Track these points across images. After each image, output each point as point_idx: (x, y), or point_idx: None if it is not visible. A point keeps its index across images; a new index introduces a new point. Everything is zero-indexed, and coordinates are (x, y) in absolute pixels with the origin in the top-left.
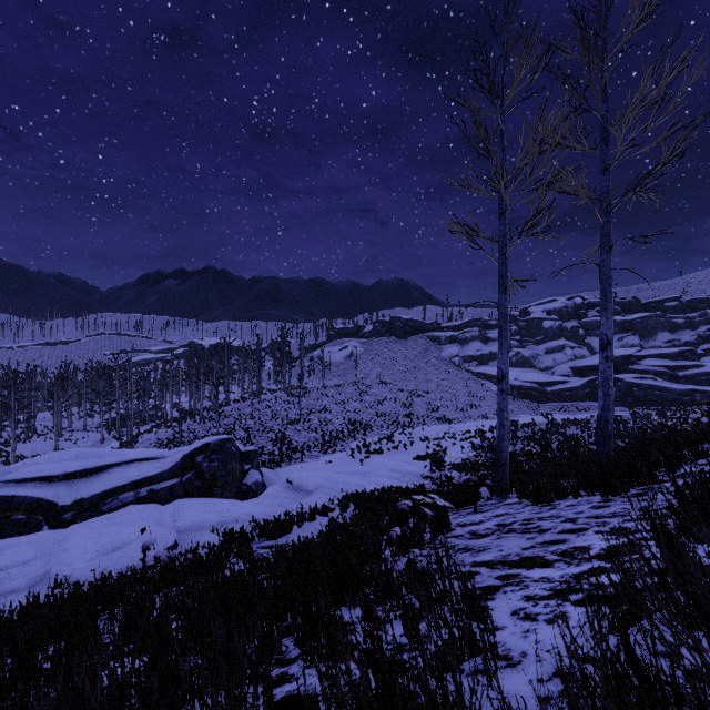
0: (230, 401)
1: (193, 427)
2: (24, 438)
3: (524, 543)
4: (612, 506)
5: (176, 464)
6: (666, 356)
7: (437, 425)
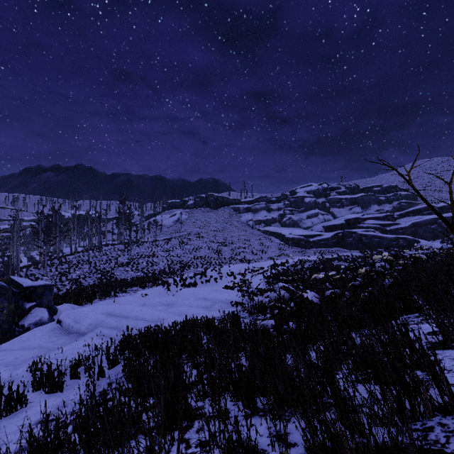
0: (77, 252)
1: (32, 272)
2: None
3: None
4: None
5: None
6: (378, 218)
7: (240, 264)
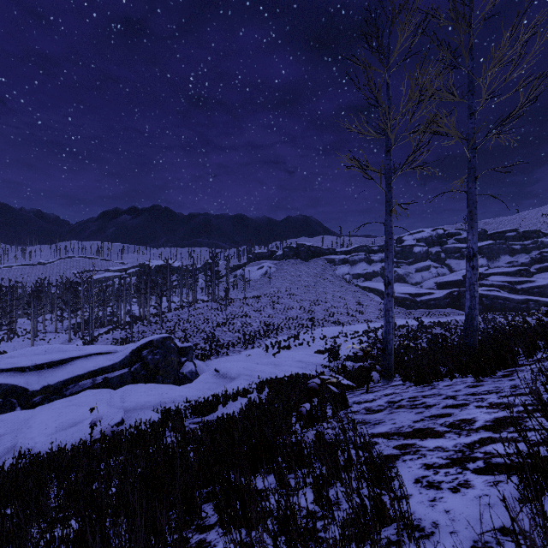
0: (171, 308)
1: (142, 329)
2: (7, 338)
3: (413, 416)
4: (485, 385)
5: (126, 357)
6: (507, 274)
7: (333, 327)
